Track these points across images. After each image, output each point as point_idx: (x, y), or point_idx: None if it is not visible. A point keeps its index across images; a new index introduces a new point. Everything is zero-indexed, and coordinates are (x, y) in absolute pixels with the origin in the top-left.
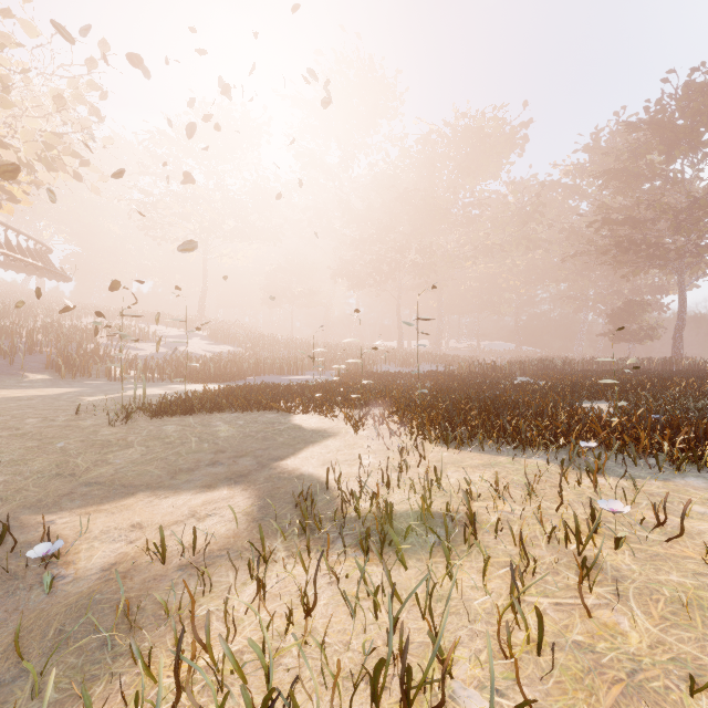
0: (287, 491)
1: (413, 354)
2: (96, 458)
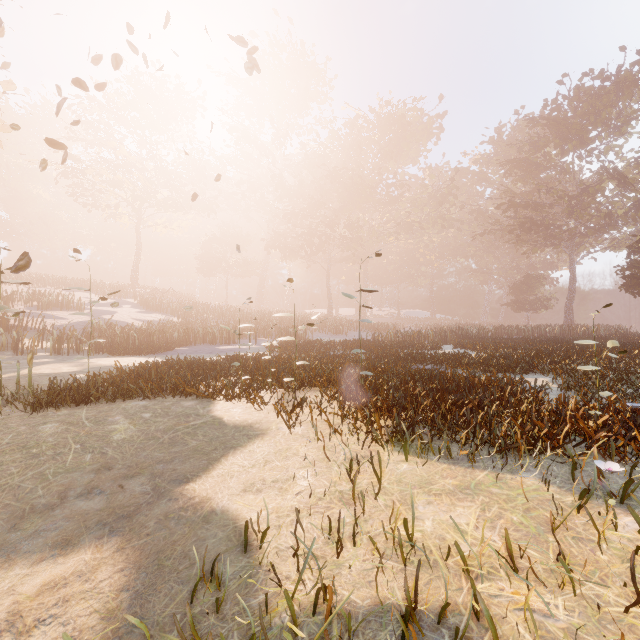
0: (184, 551)
1: (341, 322)
2: None
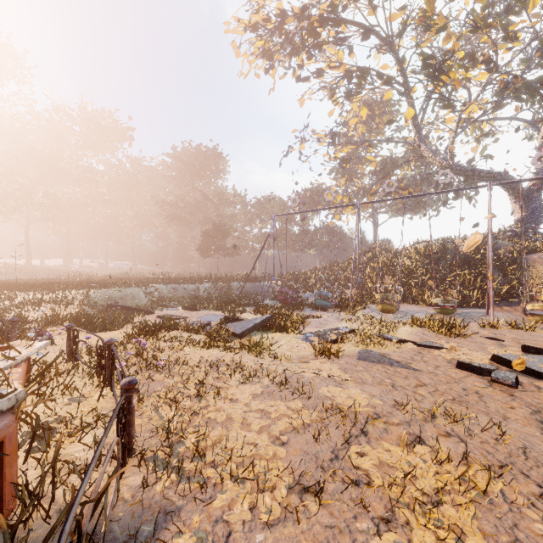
0: None
1: (40, 270)
2: None
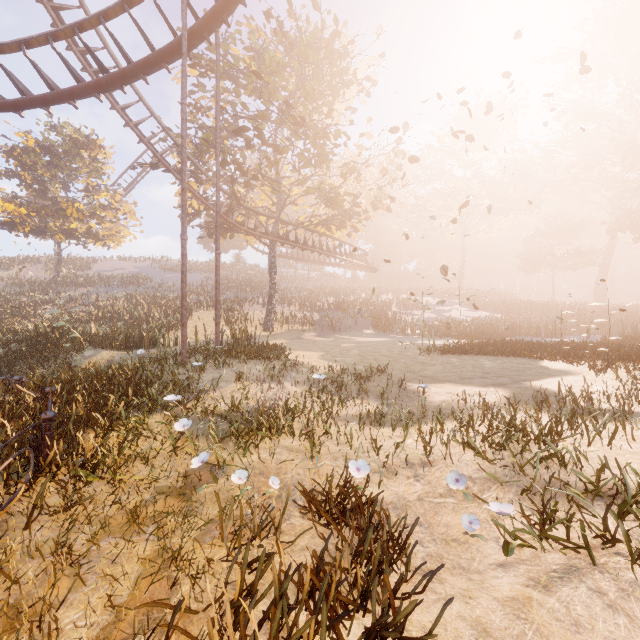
0: (530, 394)
1: None
2: (421, 368)
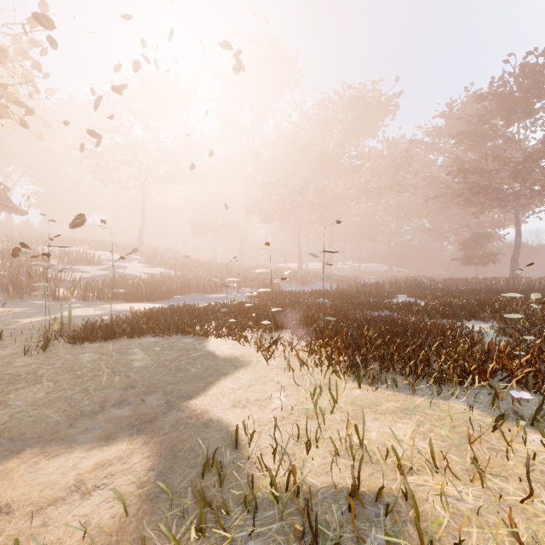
0: (191, 447)
1: (310, 274)
2: None
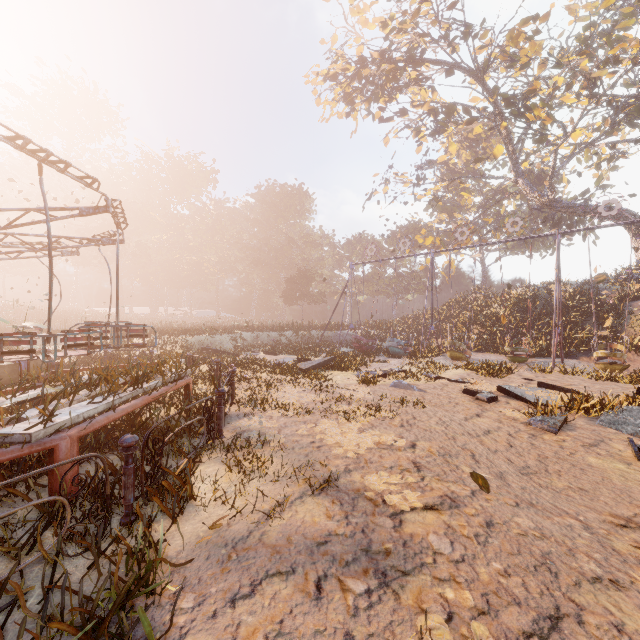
0: None
1: (133, 318)
2: None
